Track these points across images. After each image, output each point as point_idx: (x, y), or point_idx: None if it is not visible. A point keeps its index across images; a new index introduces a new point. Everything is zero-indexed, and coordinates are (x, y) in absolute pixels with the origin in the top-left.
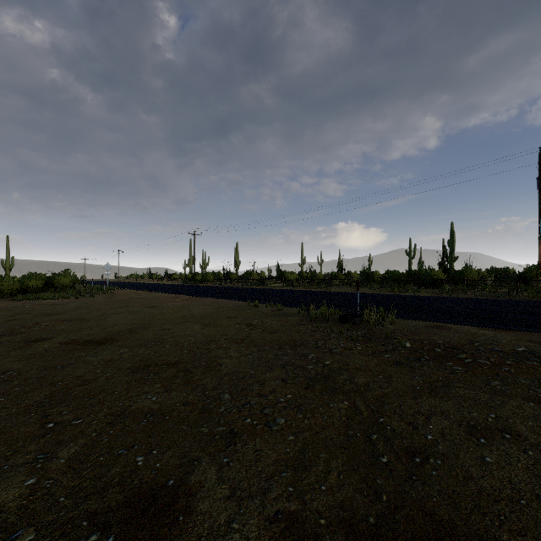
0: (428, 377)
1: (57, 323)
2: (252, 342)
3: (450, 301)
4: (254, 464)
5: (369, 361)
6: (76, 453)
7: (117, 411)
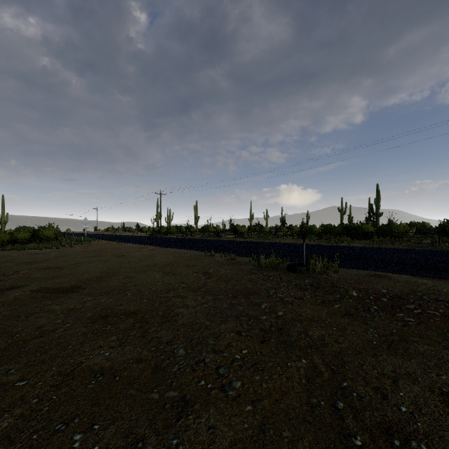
0: (381, 330)
1: (34, 271)
2: (208, 291)
3: (382, 251)
4: (208, 448)
5: (320, 311)
6: (8, 428)
7: (66, 369)
